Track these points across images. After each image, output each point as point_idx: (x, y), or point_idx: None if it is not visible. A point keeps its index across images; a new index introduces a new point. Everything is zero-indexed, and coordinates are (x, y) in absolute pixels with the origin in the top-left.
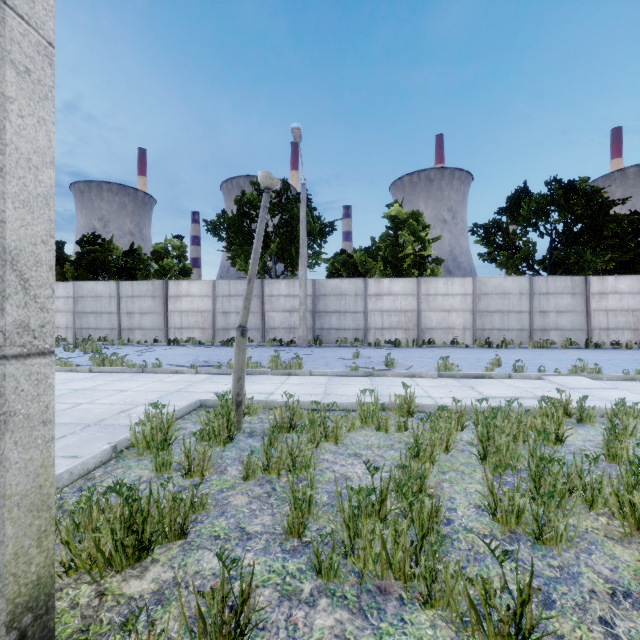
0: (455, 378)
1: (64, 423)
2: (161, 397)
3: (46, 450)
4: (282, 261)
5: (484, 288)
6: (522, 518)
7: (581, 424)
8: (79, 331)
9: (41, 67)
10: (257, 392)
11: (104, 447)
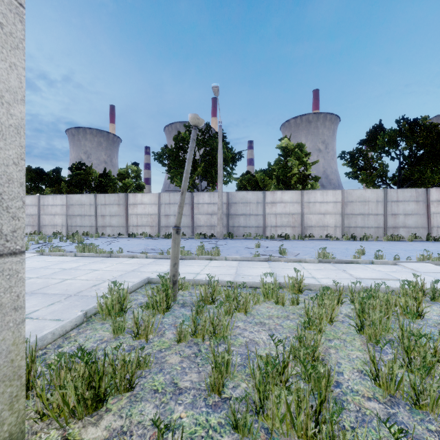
0: (331, 263)
1: (54, 294)
2: (121, 275)
3: (17, 331)
4: (205, 179)
5: (350, 197)
6: (400, 385)
7: (434, 301)
8: (70, 228)
9: (13, 22)
10: (188, 272)
11: (78, 314)
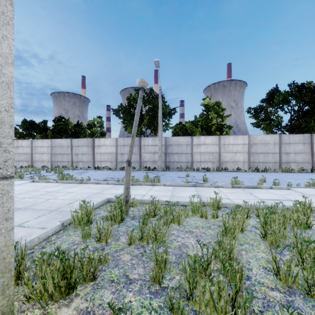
0: (241, 188)
1: (40, 209)
2: (89, 196)
3: (8, 236)
4: (150, 128)
5: (254, 141)
6: (296, 279)
7: None
8: (53, 162)
9: (4, 5)
10: (137, 194)
11: (57, 224)
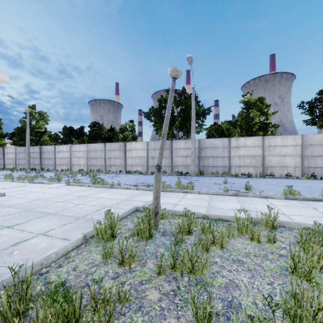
0: (298, 200)
1: (68, 215)
2: (117, 203)
3: None
4: (182, 130)
5: (310, 141)
6: None
7: None
8: (89, 166)
9: None
10: (168, 203)
11: (78, 236)
